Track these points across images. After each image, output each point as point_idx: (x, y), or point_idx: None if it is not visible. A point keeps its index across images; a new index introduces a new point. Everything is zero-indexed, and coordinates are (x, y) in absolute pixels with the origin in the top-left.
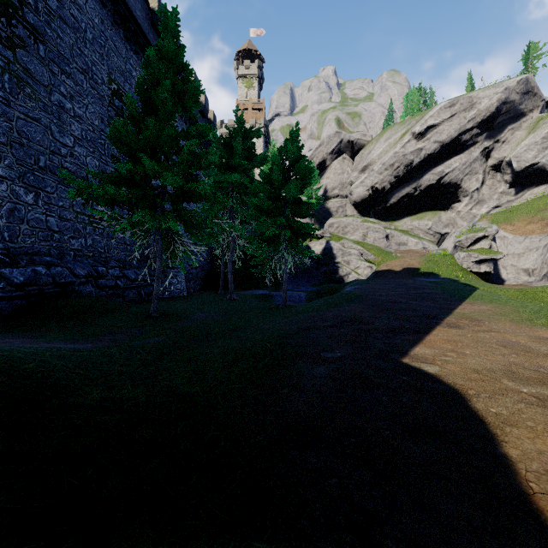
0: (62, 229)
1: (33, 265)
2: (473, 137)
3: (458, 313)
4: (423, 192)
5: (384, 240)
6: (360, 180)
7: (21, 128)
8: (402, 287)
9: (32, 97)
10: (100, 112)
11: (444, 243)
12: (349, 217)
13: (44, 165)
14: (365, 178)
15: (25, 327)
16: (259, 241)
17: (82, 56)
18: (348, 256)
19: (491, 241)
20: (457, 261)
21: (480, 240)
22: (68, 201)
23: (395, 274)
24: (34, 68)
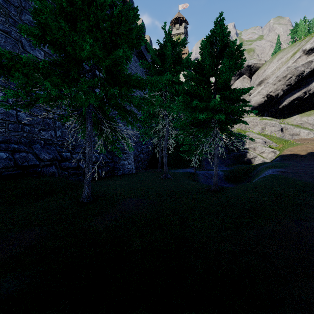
0: (32, 122)
1: None
2: None
3: None
4: (312, 94)
5: (279, 132)
6: (257, 91)
7: None
8: None
9: (2, 13)
10: None
11: None
12: (250, 117)
13: None
14: (261, 89)
15: None
16: (190, 126)
17: None
18: (254, 144)
19: None
20: None
21: None
22: None
23: (301, 157)
24: None
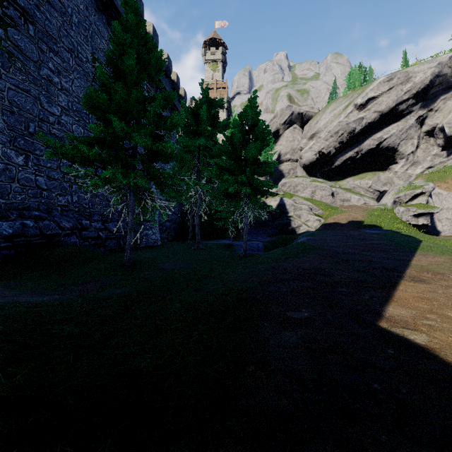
0: (50, 187)
1: (23, 218)
2: (408, 107)
3: (416, 265)
4: (364, 155)
5: (329, 197)
6: (309, 146)
7: (12, 97)
8: (351, 238)
9: (23, 71)
10: (85, 86)
11: (383, 199)
12: (300, 178)
13: (33, 131)
14: (313, 144)
15: (8, 275)
16: (222, 197)
17: (68, 37)
18: (300, 211)
19: (427, 197)
20: (397, 215)
21: (418, 196)
22: (56, 163)
23: (341, 226)
24: (24, 45)
